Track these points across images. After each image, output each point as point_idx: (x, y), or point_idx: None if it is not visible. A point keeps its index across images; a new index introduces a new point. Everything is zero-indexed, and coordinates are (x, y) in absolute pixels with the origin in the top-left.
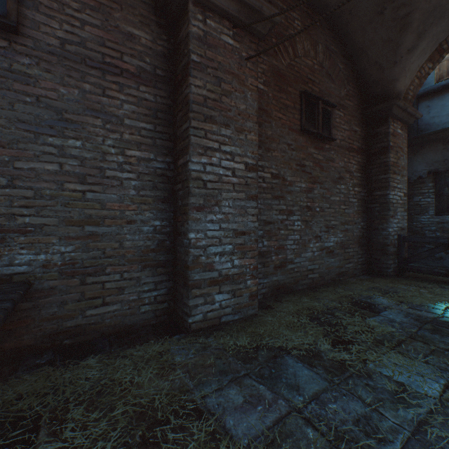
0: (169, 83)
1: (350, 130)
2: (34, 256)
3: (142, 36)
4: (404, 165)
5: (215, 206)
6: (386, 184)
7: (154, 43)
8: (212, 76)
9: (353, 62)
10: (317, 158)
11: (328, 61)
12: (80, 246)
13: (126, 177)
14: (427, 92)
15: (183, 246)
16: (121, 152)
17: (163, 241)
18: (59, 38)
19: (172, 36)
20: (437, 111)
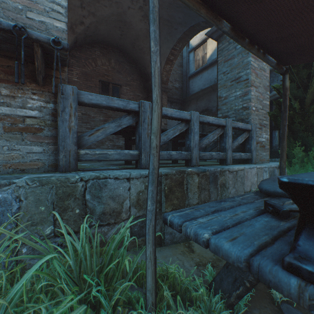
0: None
1: (135, 95)
2: None
3: None
4: None
5: None
6: None
7: None
8: None
9: (136, 65)
10: None
11: (119, 66)
12: None
13: None
14: (191, 75)
15: None
16: None
17: None
18: None
19: None
20: (194, 85)
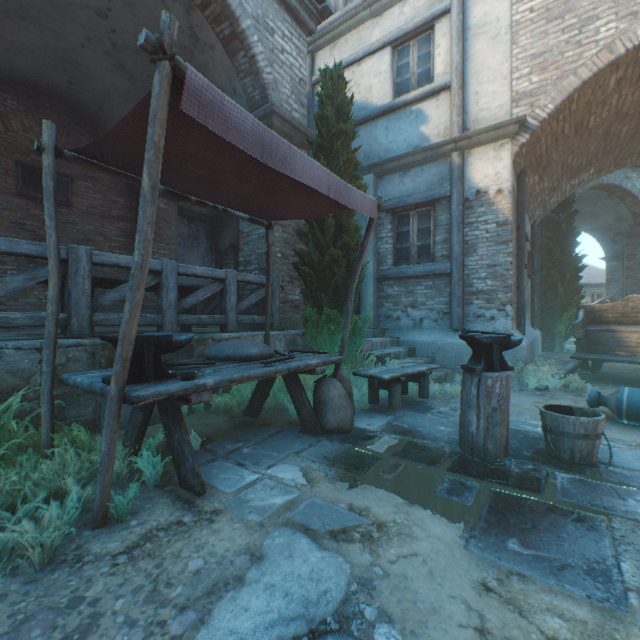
0: None
1: (107, 199)
2: None
3: None
4: (174, 235)
5: None
6: None
7: None
8: None
9: None
10: None
11: (67, 138)
12: None
13: None
14: None
15: None
16: None
17: None
18: None
19: None
20: None
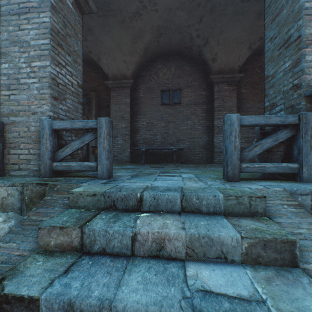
0: (210, 102)
1: None
2: (183, 145)
3: (203, 93)
4: None
5: (221, 132)
6: None
7: (206, 93)
8: (220, 99)
9: None
10: None
11: None
12: (190, 143)
13: (199, 127)
14: None
15: (213, 143)
16: (198, 122)
17: (208, 143)
18: (187, 101)
19: (211, 89)
20: None
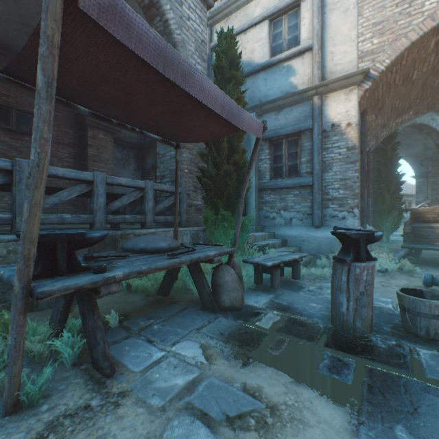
0: None
1: (60, 131)
2: None
3: None
4: (110, 157)
5: None
6: (87, 168)
7: None
8: None
9: None
10: (15, 145)
11: None
12: None
13: None
14: None
15: None
16: None
17: None
18: None
19: None
20: None
